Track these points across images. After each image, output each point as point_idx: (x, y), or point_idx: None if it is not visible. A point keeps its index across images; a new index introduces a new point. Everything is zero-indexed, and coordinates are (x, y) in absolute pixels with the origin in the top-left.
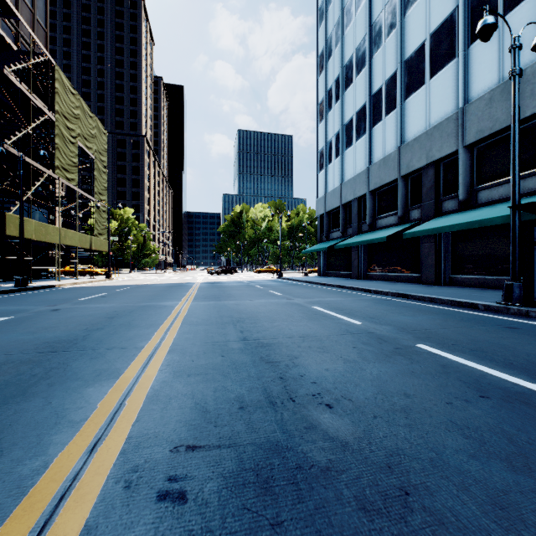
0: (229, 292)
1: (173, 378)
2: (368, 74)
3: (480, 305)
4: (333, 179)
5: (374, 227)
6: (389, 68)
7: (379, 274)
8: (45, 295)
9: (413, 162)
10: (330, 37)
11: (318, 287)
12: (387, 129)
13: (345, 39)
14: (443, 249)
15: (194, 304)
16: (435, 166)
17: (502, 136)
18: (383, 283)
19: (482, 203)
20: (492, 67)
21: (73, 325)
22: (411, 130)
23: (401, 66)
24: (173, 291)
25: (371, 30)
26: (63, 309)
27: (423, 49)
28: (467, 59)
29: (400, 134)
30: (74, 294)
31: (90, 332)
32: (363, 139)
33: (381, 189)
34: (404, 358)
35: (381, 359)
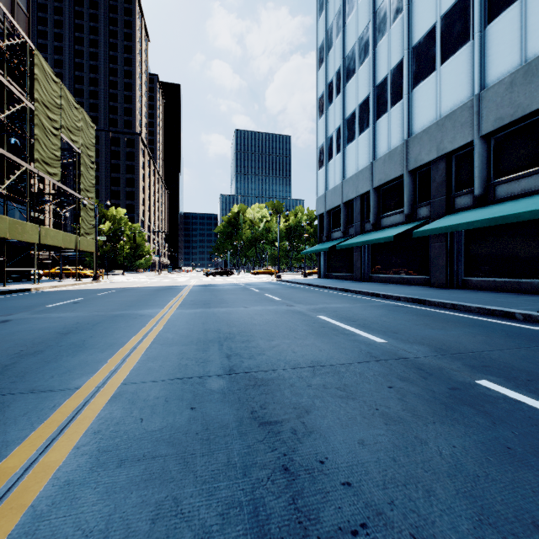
0: (222, 297)
1: (89, 473)
2: (371, 63)
3: (518, 314)
4: (334, 176)
5: (378, 226)
6: (395, 56)
7: (384, 276)
8: (10, 300)
9: (422, 155)
10: (331, 27)
11: (320, 291)
12: (392, 121)
13: (347, 29)
14: (455, 250)
15: (178, 312)
16: (447, 159)
17: (524, 123)
18: (389, 286)
19: (501, 198)
20: (513, 47)
21: (6, 345)
22: (420, 121)
23: (408, 53)
24: (159, 296)
25: (375, 17)
26: (14, 320)
27: (433, 33)
28: (484, 40)
29: (407, 126)
30: (45, 299)
31: (18, 359)
32: (367, 133)
33: (386, 186)
34: (475, 412)
35: (441, 415)
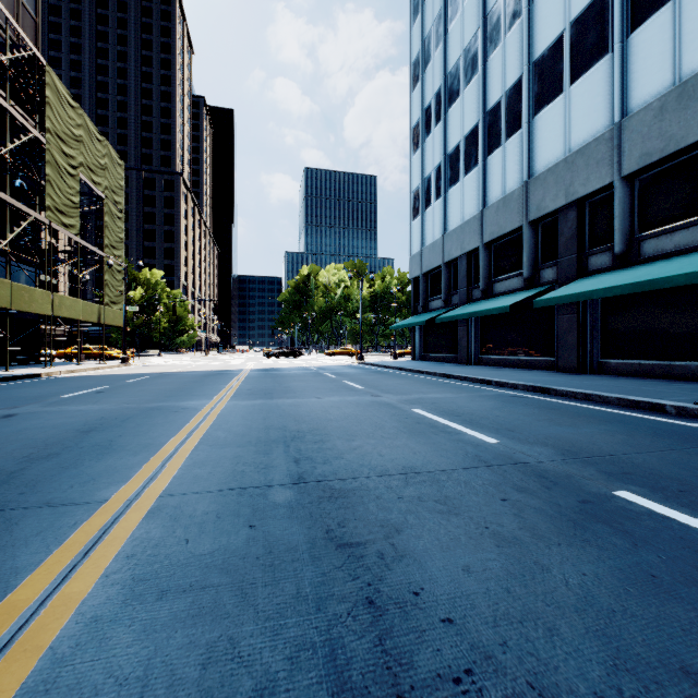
0: (288, 385)
1: (121, 608)
2: (481, 83)
3: (669, 406)
4: (433, 229)
5: (490, 293)
6: (512, 73)
7: (497, 357)
8: (15, 389)
9: (546, 201)
10: (428, 36)
11: (415, 376)
12: (508, 157)
13: (449, 38)
14: (589, 324)
15: (231, 405)
16: (578, 206)
17: (678, 161)
18: (504, 370)
19: (648, 257)
20: (664, 63)
21: (11, 447)
22: (543, 157)
23: (529, 69)
24: (207, 383)
25: (485, 23)
26: (21, 414)
27: (560, 44)
28: (626, 53)
29: (527, 163)
30: (60, 388)
31: (28, 464)
32: (475, 173)
33: (499, 241)
34: (612, 532)
35: (569, 535)
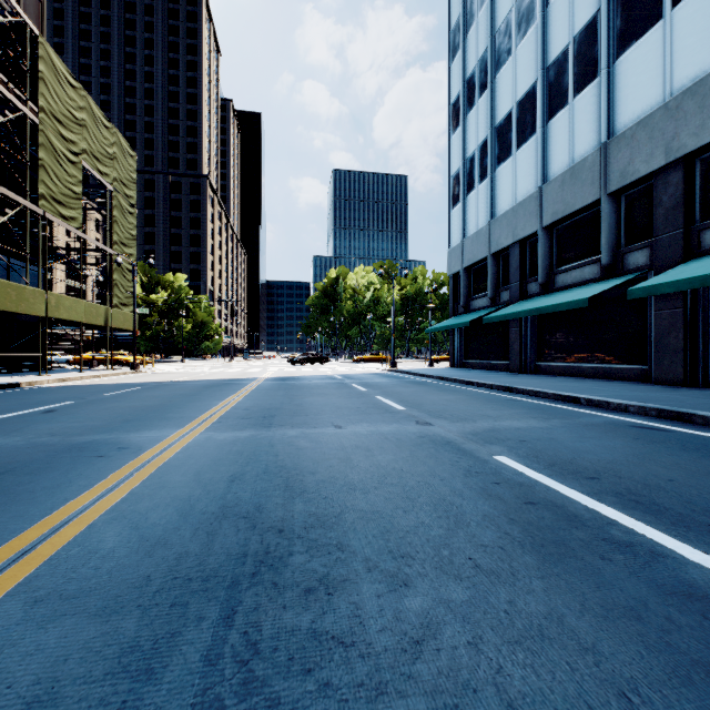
0: (301, 401)
1: None
2: (540, 32)
3: None
4: (476, 216)
5: (552, 286)
6: (583, 12)
7: (560, 365)
8: None
9: (634, 164)
10: None
11: (464, 389)
12: (578, 117)
13: None
14: (702, 320)
15: (200, 440)
16: (685, 165)
17: None
18: (577, 381)
19: None
20: None
21: None
22: (630, 109)
23: (608, 1)
24: (200, 398)
25: None
26: None
27: None
28: None
29: (606, 120)
30: (11, 403)
31: None
32: (531, 143)
33: (564, 223)
34: None
35: None
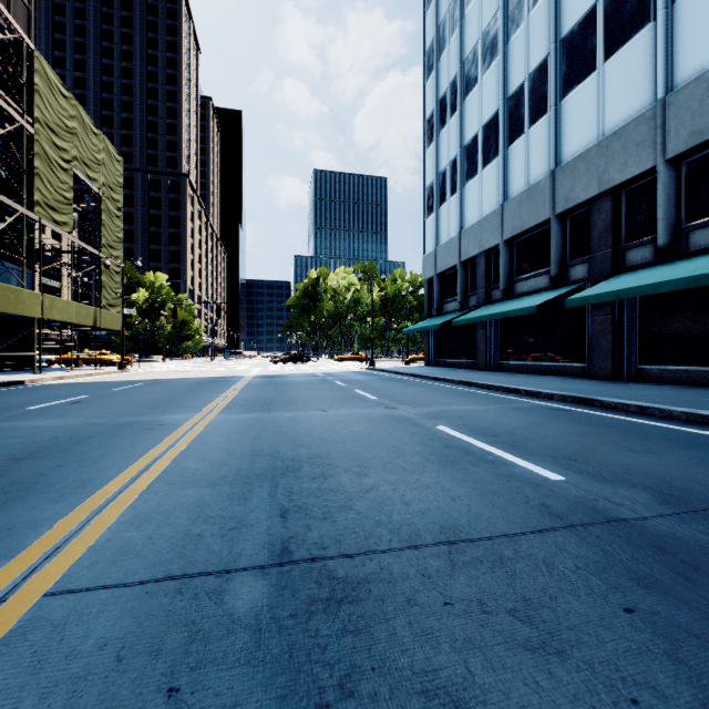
0: (291, 394)
1: None
2: (501, 66)
3: None
4: (448, 226)
5: (511, 293)
6: (536, 53)
7: (519, 363)
8: None
9: (576, 191)
10: (443, 22)
11: (431, 384)
12: (532, 146)
13: (466, 22)
14: (626, 326)
15: (219, 419)
16: (614, 195)
17: None
18: (529, 377)
19: (699, 249)
20: None
21: None
22: (572, 143)
23: (556, 48)
24: (201, 392)
25: (506, 2)
26: None
27: (592, 17)
28: (671, 20)
29: (554, 151)
30: (34, 397)
31: None
32: (494, 164)
33: (522, 237)
34: None
35: None
